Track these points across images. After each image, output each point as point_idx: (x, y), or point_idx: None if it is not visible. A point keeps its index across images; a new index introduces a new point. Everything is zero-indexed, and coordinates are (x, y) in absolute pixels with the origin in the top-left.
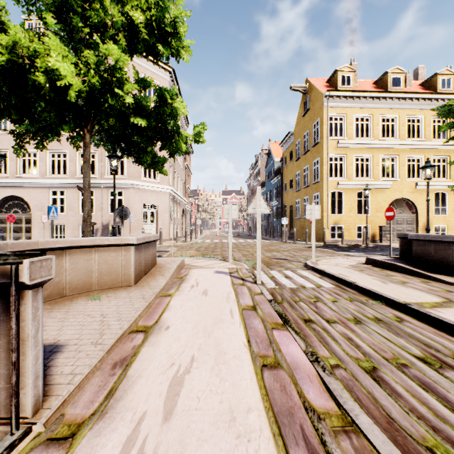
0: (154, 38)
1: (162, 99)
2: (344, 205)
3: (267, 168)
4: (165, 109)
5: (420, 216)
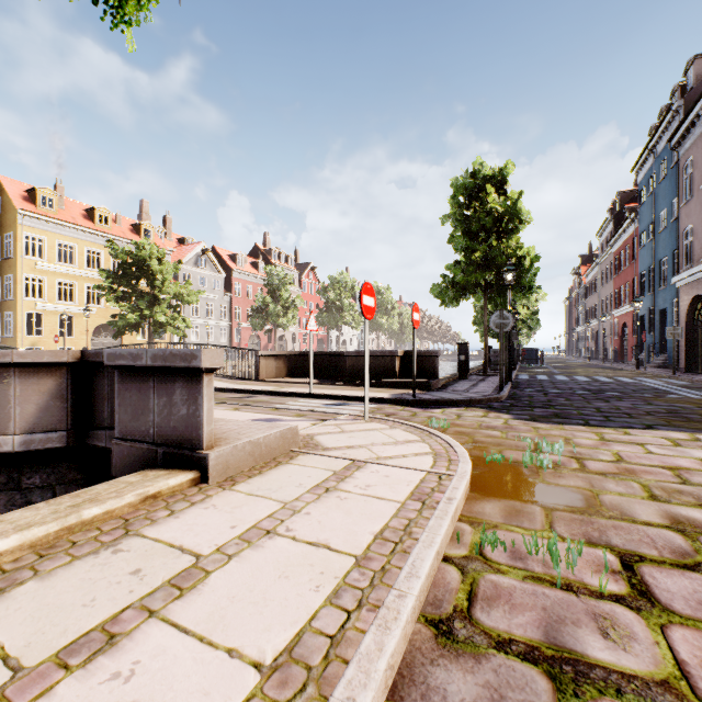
0: None
1: None
2: (45, 327)
3: None
4: None
5: (125, 339)
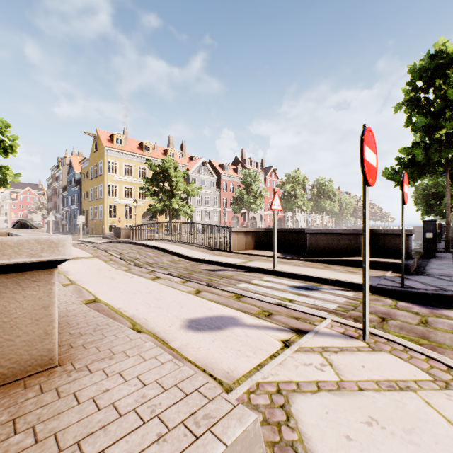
0: (1, 152)
1: (0, 169)
2: (118, 213)
3: (70, 176)
4: (1, 173)
5: (159, 220)
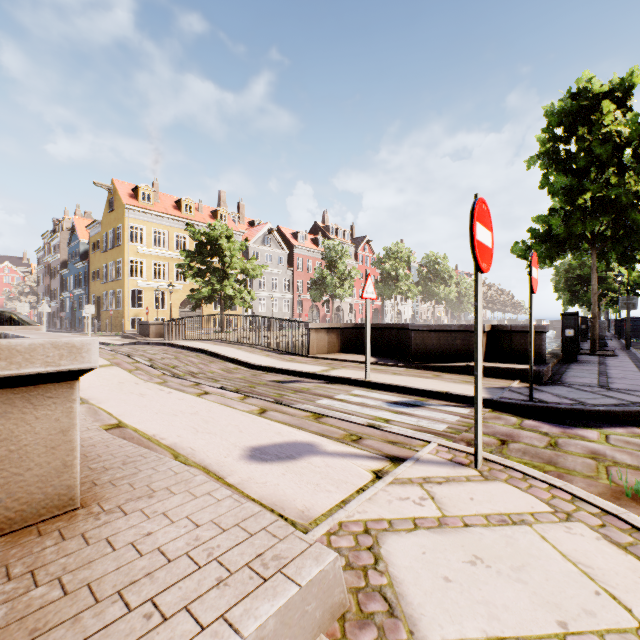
0: None
1: None
2: (144, 301)
3: (72, 246)
4: None
5: (205, 311)
